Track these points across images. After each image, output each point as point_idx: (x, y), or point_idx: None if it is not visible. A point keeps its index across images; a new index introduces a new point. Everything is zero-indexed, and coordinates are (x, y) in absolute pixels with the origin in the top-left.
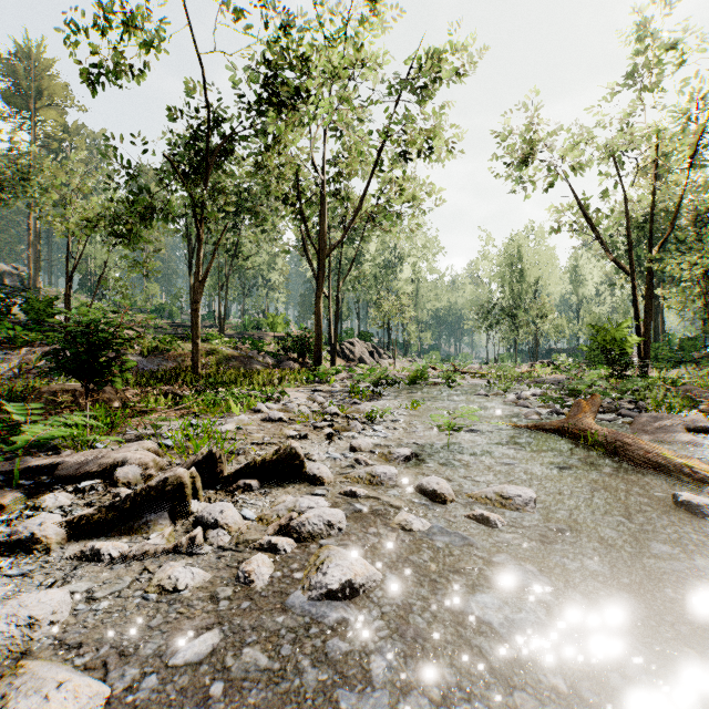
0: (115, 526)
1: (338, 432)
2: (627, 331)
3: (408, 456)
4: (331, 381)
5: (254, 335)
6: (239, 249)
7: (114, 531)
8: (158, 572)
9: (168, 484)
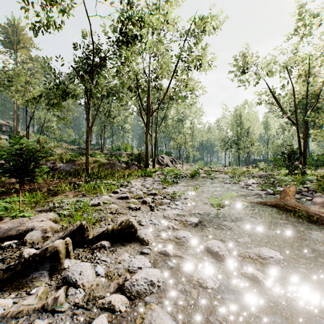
0: (10, 282)
1: (156, 206)
2: (295, 151)
3: (196, 223)
4: (153, 176)
5: (117, 153)
6: (110, 113)
7: (8, 286)
8: None
9: (48, 252)
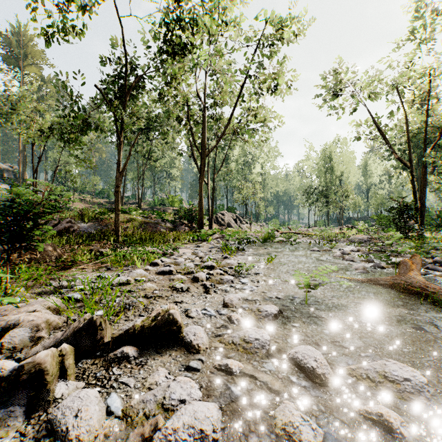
0: None
1: (213, 285)
2: (410, 206)
3: (275, 315)
4: (209, 240)
5: (160, 208)
6: (151, 154)
7: None
8: None
9: (24, 373)
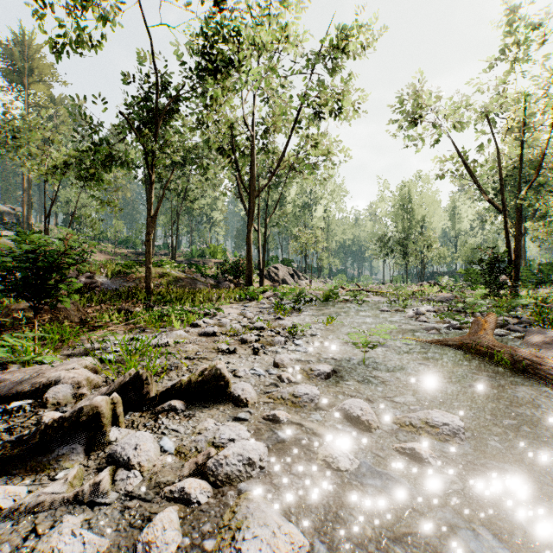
0: (22, 462)
1: (263, 347)
2: (501, 258)
3: (328, 374)
4: (259, 299)
5: (199, 261)
6: (187, 193)
7: (20, 468)
8: (45, 537)
9: (83, 415)
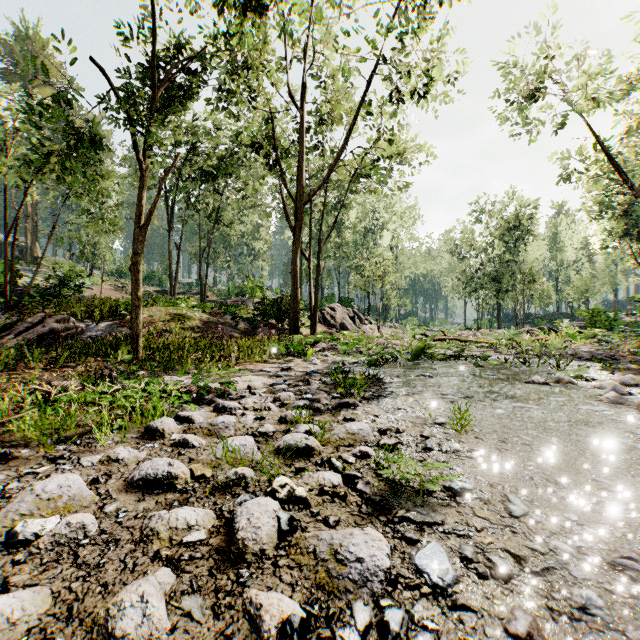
0: None
1: (299, 638)
2: None
3: None
4: (309, 354)
5: (237, 301)
6: (221, 215)
7: None
8: None
9: None
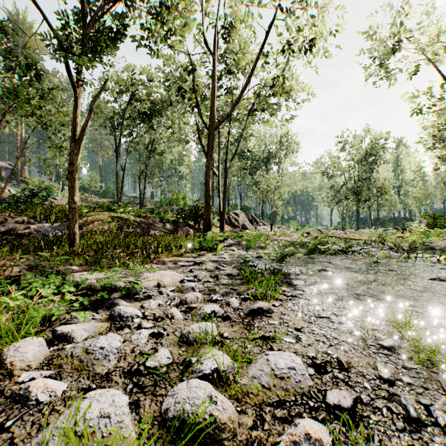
0: None
1: None
2: None
3: None
4: (218, 249)
5: (167, 208)
6: (155, 146)
7: None
8: None
9: None
